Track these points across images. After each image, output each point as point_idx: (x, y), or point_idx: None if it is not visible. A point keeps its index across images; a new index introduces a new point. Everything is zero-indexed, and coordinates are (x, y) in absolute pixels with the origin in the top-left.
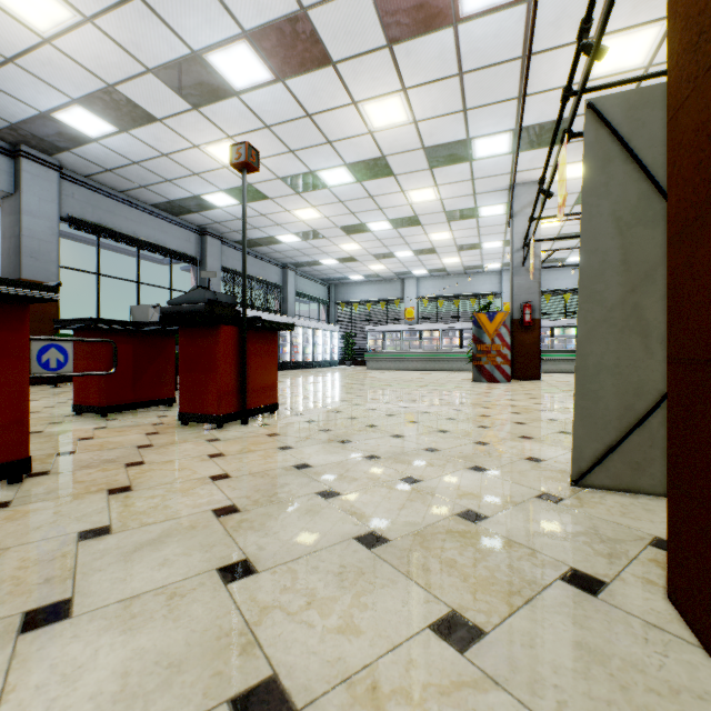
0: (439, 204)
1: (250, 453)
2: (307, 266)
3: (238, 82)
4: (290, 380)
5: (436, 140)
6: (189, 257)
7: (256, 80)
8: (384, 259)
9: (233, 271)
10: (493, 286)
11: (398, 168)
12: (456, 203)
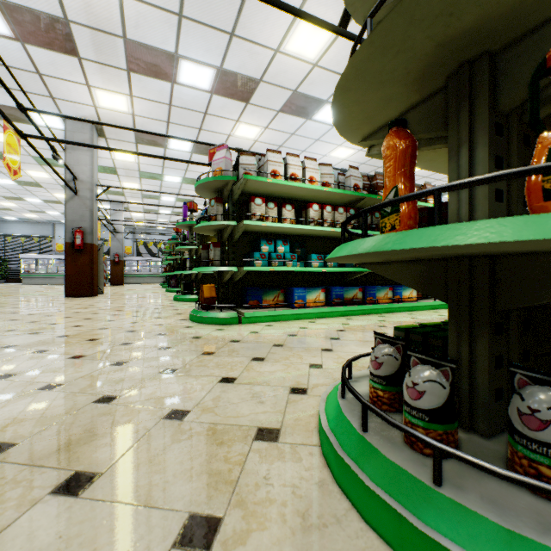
0: None
1: None
2: None
3: None
4: None
5: None
6: None
7: None
8: (38, 213)
9: None
10: None
11: (46, 186)
12: None
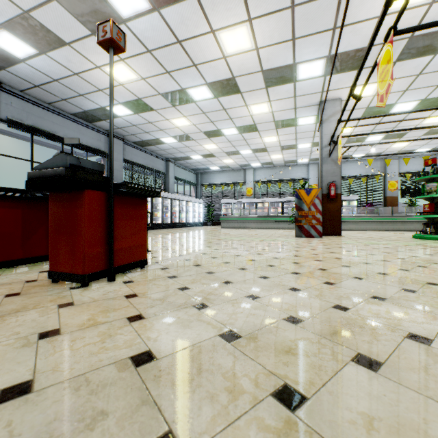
0: (271, 116)
1: (91, 329)
2: (182, 160)
3: (124, 11)
4: (168, 236)
5: (271, 64)
6: (100, 151)
7: (137, 9)
8: (233, 155)
9: (132, 162)
10: (303, 173)
11: (243, 87)
12: (282, 115)
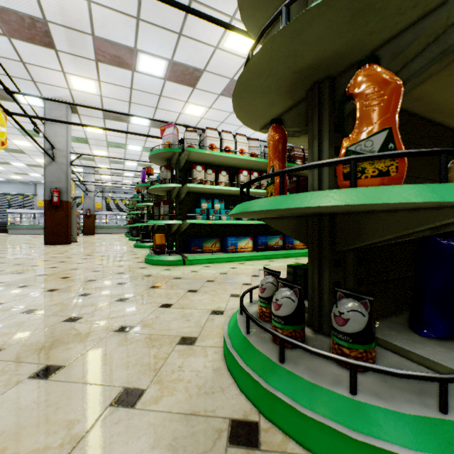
0: None
1: None
2: None
3: None
4: None
5: None
6: None
7: None
8: (22, 175)
9: None
10: None
11: (29, 153)
12: None
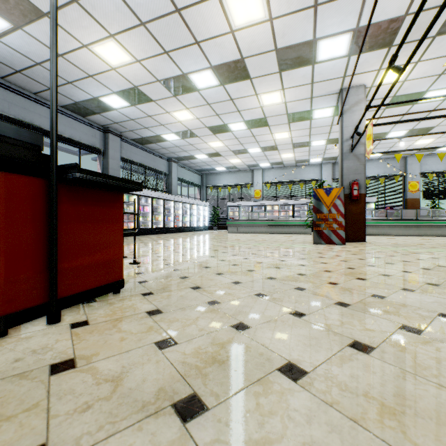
0: (283, 107)
1: None
2: (185, 159)
3: None
4: (167, 242)
5: (287, 41)
6: (94, 148)
7: None
8: (240, 154)
9: (130, 161)
10: (315, 174)
11: (253, 71)
12: (296, 106)
